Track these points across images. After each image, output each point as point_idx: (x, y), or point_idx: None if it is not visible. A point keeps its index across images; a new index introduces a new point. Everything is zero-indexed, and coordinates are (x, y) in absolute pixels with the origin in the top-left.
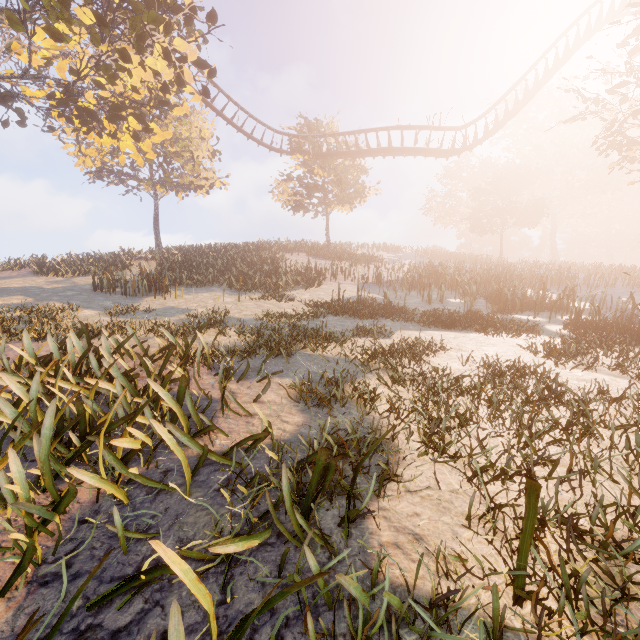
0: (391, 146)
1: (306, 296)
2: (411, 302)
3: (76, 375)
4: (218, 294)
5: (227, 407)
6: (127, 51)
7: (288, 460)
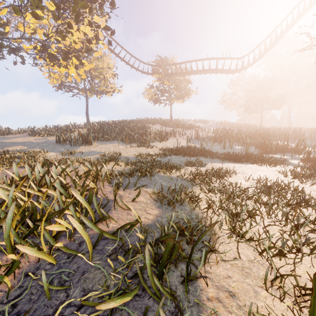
0: (204, 68)
1: (160, 145)
2: (215, 148)
3: (40, 186)
4: (116, 144)
5: (117, 204)
6: (71, 23)
7: (150, 237)
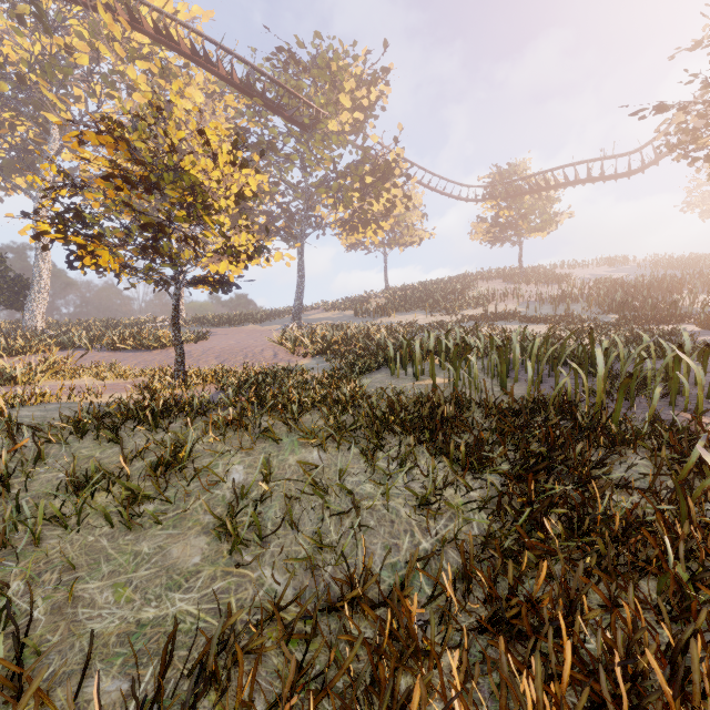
0: (567, 180)
1: (471, 313)
2: (543, 312)
3: None
4: (417, 315)
5: None
6: (372, 202)
7: None
